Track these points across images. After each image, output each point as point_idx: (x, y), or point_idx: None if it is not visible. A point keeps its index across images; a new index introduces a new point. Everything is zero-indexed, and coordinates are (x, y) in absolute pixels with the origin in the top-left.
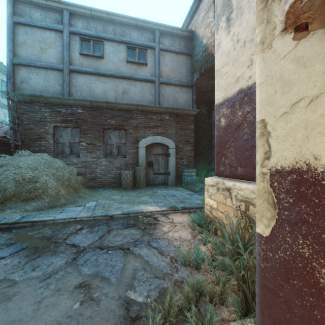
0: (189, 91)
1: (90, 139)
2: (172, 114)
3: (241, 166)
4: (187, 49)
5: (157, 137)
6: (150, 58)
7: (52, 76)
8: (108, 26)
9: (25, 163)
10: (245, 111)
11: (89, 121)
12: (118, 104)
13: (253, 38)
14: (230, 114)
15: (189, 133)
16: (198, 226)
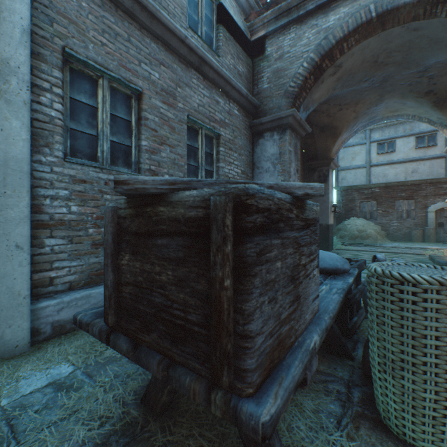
0: None
1: (383, 208)
2: None
3: None
4: None
5: None
6: (439, 138)
7: (358, 172)
8: (398, 128)
9: (357, 224)
10: None
11: (383, 196)
12: (407, 182)
13: None
14: None
15: None
16: None
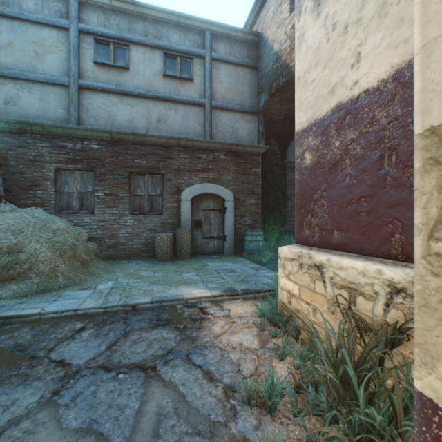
0: (253, 120)
1: (109, 188)
2: (229, 152)
3: (340, 230)
4: (250, 59)
5: (207, 185)
6: (198, 71)
7: (53, 94)
8: (137, 23)
9: (3, 223)
10: (346, 139)
11: (108, 161)
12: (151, 137)
13: (361, 17)
14: (320, 146)
15: (254, 179)
16: (269, 323)
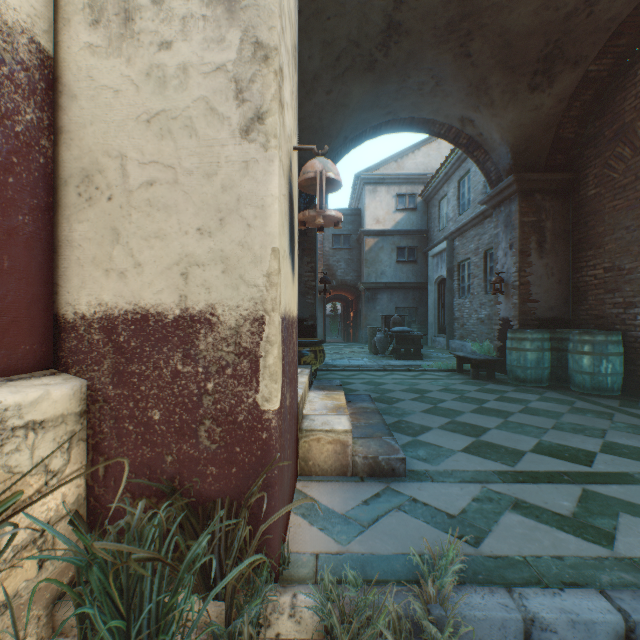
0: None
1: None
2: None
3: None
4: None
5: None
6: None
7: None
8: None
9: None
10: None
11: None
12: None
13: None
14: None
15: None
16: None
